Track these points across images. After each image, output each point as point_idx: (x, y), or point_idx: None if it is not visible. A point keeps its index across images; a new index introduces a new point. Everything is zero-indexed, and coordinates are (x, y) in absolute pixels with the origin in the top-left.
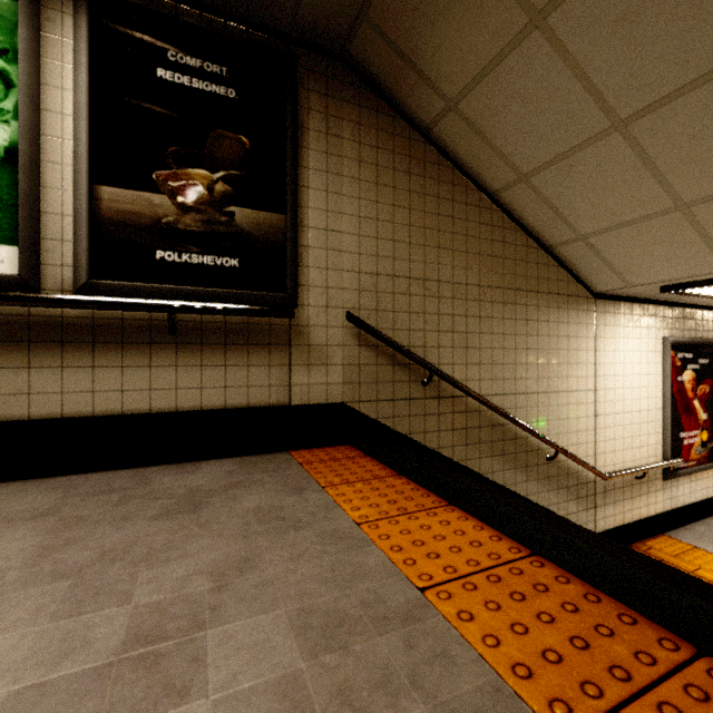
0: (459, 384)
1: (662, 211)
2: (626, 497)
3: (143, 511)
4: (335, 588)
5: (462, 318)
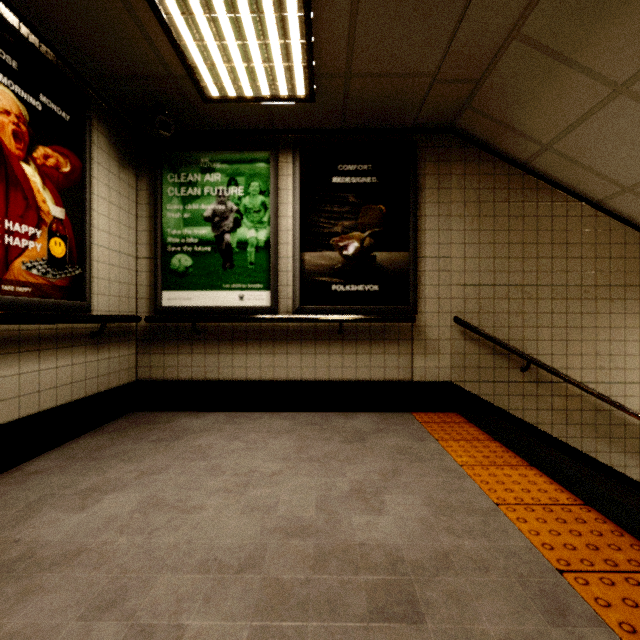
0: (557, 373)
1: None
2: None
3: (334, 437)
4: (445, 493)
5: (562, 314)
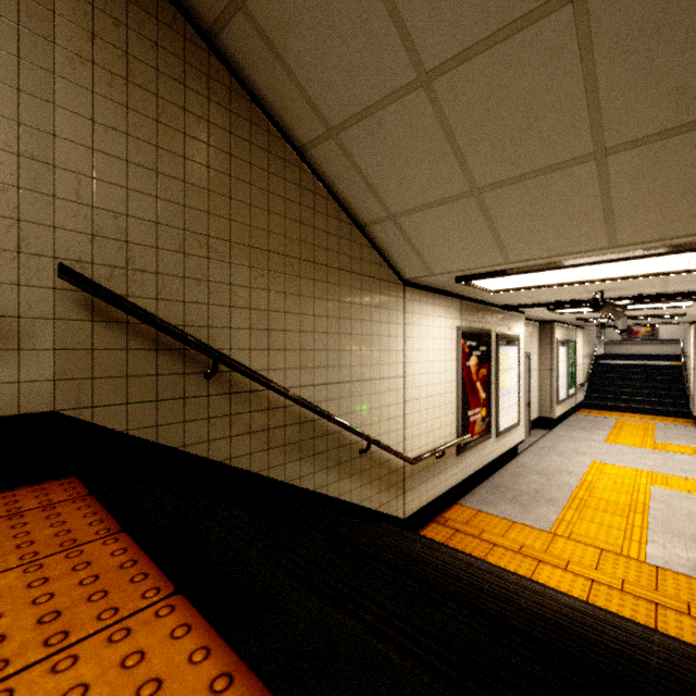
0: (256, 375)
1: (460, 194)
2: (429, 477)
3: None
4: None
5: (263, 292)
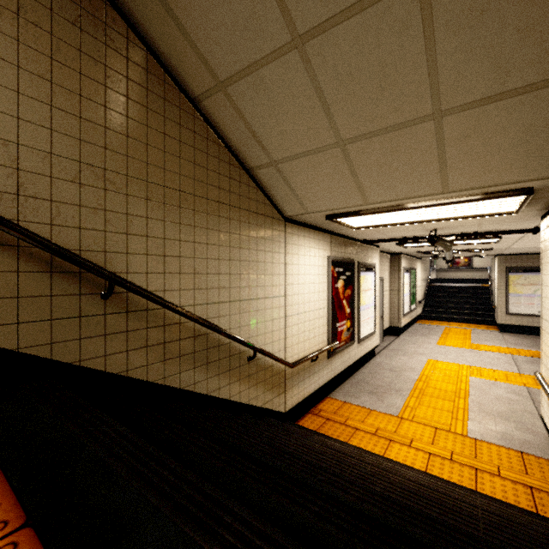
0: (151, 295)
1: (328, 145)
2: (306, 377)
3: None
4: None
5: (160, 222)
